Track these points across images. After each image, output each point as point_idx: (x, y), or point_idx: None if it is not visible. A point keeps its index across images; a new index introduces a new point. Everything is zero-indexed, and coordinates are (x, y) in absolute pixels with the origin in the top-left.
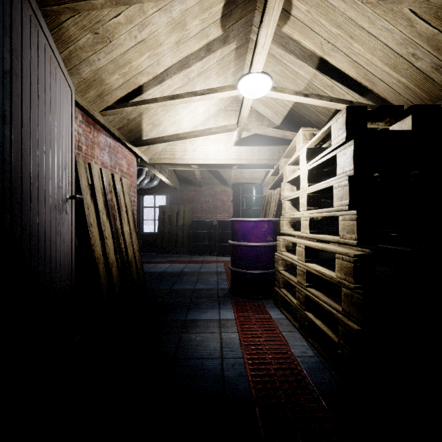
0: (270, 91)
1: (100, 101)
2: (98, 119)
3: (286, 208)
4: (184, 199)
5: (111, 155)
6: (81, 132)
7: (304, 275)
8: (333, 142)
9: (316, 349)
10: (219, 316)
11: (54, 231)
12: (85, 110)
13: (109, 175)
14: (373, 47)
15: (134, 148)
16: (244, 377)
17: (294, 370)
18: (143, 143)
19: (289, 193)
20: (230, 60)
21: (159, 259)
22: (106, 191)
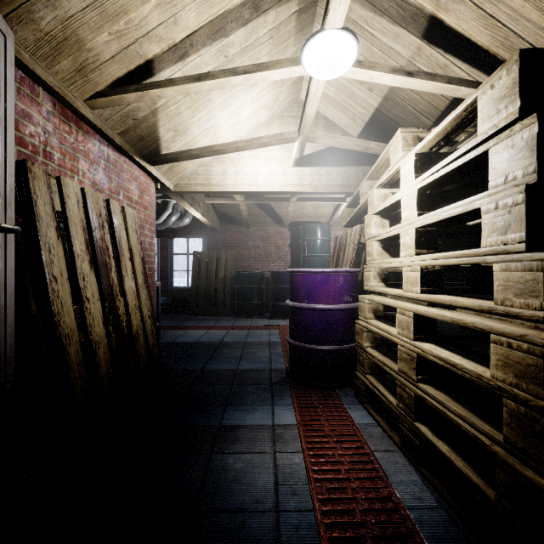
0: (353, 67)
1: (83, 82)
2: (82, 113)
3: (373, 253)
4: (226, 243)
5: (110, 173)
6: (52, 129)
7: (413, 362)
8: (481, 128)
9: (439, 493)
10: (273, 419)
11: None
12: (57, 93)
13: (100, 200)
14: None
15: (149, 167)
16: None
17: (408, 543)
18: (162, 159)
19: (377, 229)
20: (288, 32)
21: (192, 323)
22: (92, 225)
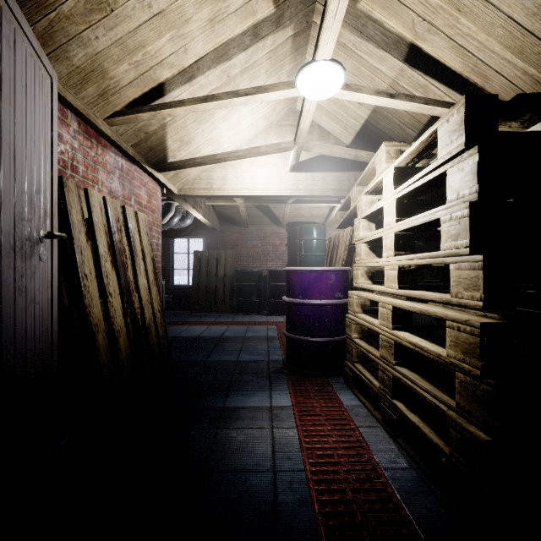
0: (341, 90)
1: (104, 104)
2: (102, 130)
3: (361, 254)
4: (225, 242)
5: (124, 181)
6: (77, 146)
7: (392, 349)
8: (440, 153)
9: (411, 457)
10: (271, 402)
11: (12, 286)
12: (83, 115)
13: (117, 207)
14: (491, 23)
15: (157, 174)
16: (308, 505)
17: (382, 493)
18: (168, 166)
19: (365, 232)
20: (285, 53)
21: (193, 319)
22: (112, 229)
